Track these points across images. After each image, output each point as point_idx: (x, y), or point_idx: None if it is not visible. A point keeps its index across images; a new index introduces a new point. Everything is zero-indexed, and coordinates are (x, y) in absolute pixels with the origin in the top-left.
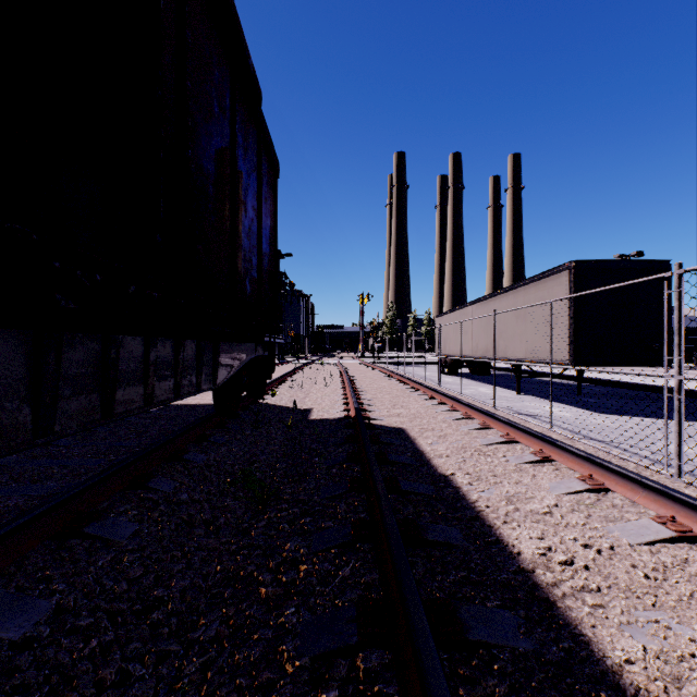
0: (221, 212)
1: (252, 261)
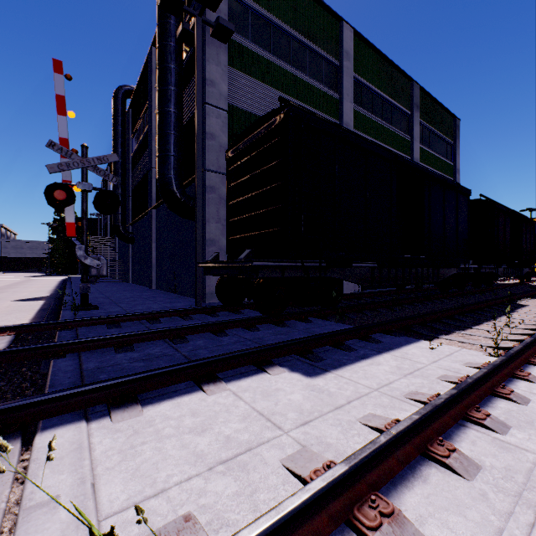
0: (524, 248)
1: (528, 252)
